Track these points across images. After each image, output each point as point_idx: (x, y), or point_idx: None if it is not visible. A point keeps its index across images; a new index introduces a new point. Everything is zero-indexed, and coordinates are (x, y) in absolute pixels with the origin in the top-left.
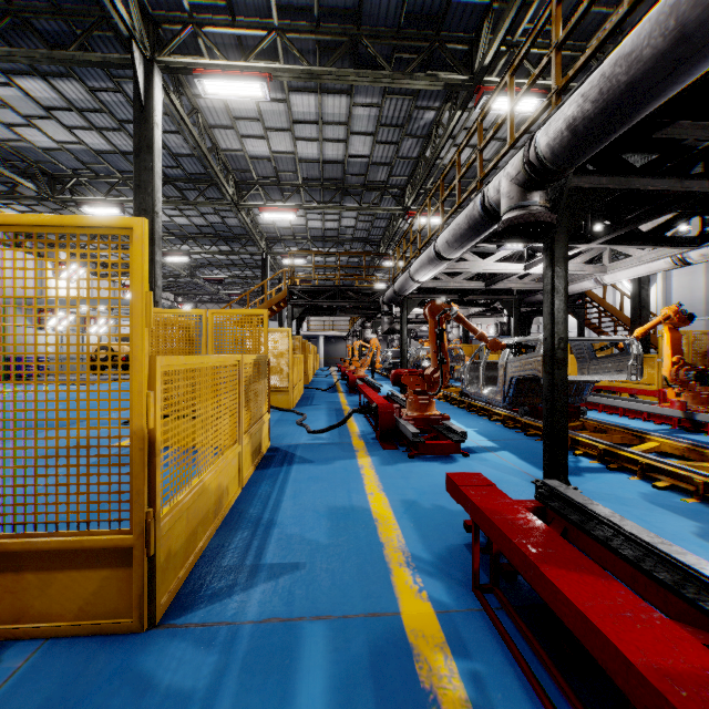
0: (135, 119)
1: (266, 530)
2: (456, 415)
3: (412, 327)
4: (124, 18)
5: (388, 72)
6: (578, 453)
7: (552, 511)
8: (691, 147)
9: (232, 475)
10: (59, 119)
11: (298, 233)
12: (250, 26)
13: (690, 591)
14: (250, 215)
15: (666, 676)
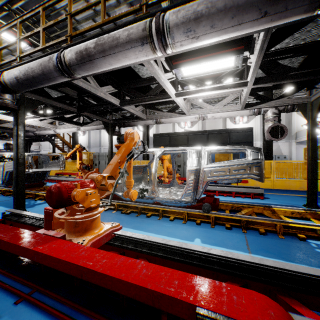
0: None
1: None
2: None
3: None
4: None
5: None
6: (37, 199)
7: (8, 220)
8: (71, 97)
9: None
10: None
11: None
12: None
13: (43, 224)
14: None
15: (3, 235)
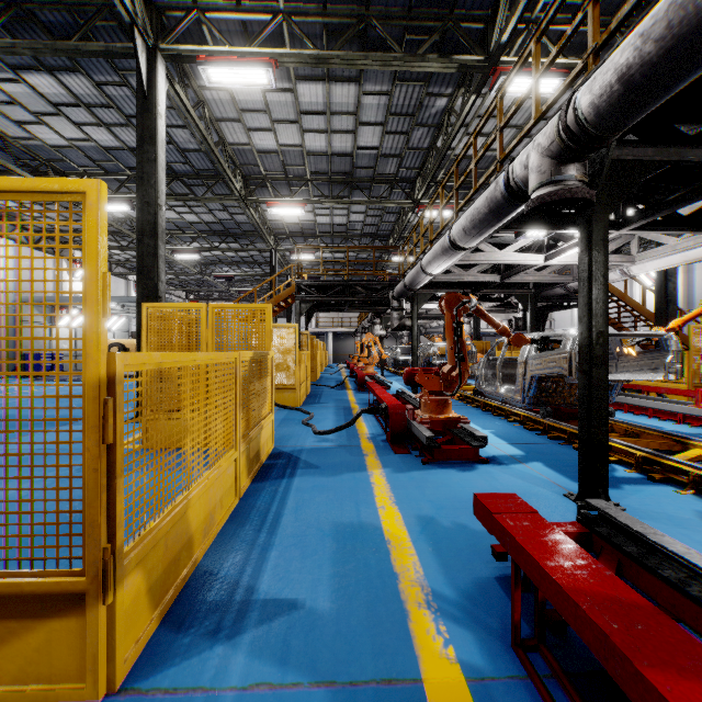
0: (138, 109)
1: (262, 552)
2: (471, 415)
3: (422, 323)
4: (125, 3)
5: (398, 55)
6: (612, 461)
7: (600, 538)
8: None
9: (227, 486)
10: (67, 115)
11: (306, 229)
12: (255, 10)
13: None
14: (259, 211)
15: None
